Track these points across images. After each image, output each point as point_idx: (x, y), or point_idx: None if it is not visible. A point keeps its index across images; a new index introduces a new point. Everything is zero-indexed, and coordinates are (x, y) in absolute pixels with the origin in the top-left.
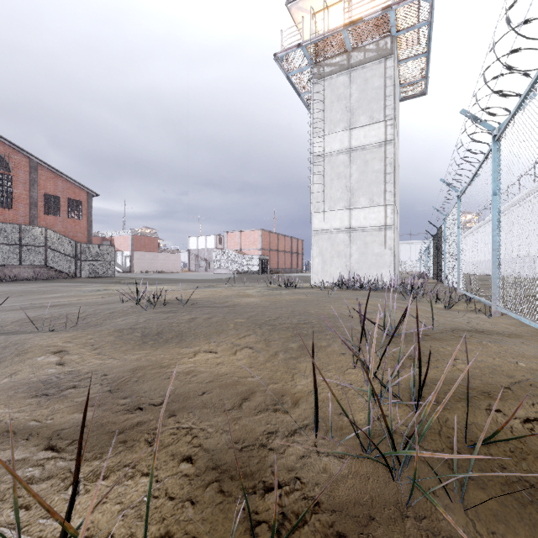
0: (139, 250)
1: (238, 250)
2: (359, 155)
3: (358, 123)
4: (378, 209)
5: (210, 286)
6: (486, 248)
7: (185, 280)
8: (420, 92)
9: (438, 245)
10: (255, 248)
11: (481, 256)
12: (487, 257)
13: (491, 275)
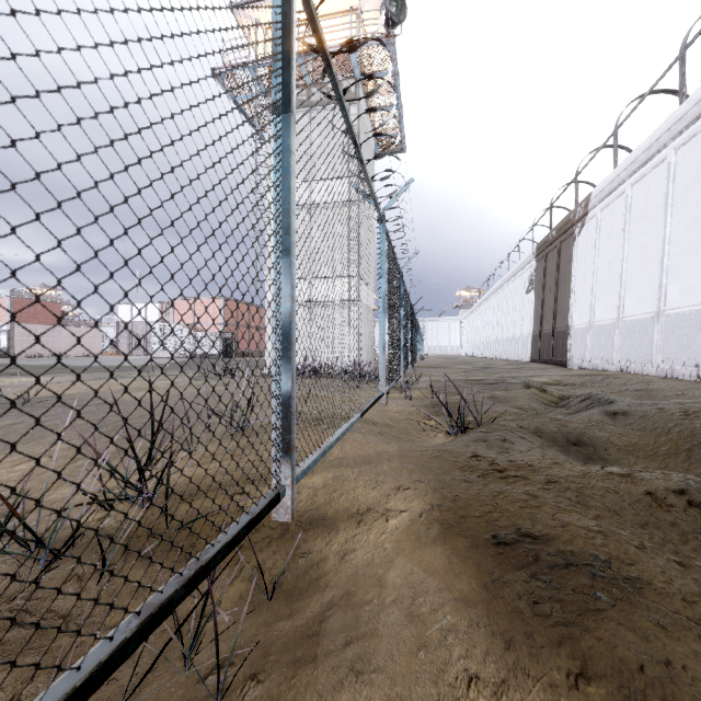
0: (24, 322)
1: (190, 324)
2: (321, 214)
3: (320, 175)
4: (342, 281)
5: (118, 376)
6: (484, 328)
7: (90, 368)
8: (399, 148)
9: (412, 324)
10: (216, 322)
11: (480, 337)
12: (485, 338)
13: (488, 357)
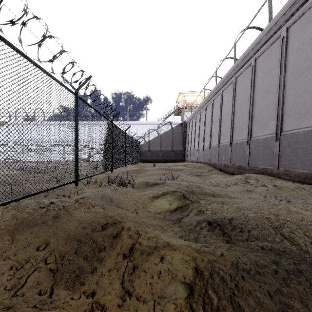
0: None
1: None
2: None
3: None
4: None
5: None
6: None
7: None
8: None
9: None
10: None
11: None
12: None
13: None
